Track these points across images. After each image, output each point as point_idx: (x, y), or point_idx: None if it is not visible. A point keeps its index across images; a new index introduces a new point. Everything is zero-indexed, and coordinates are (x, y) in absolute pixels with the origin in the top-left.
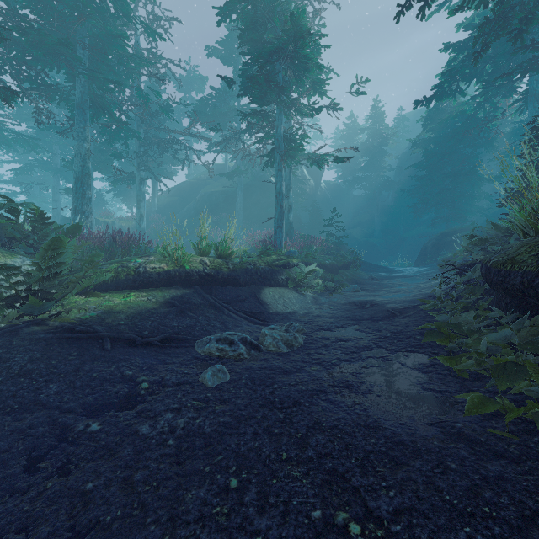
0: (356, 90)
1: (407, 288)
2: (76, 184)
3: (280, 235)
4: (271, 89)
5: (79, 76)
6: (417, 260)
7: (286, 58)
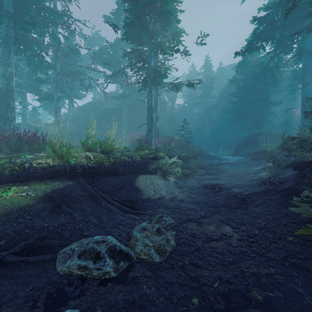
0: (200, 41)
1: (237, 173)
2: (2, 97)
3: (151, 135)
4: (144, 32)
5: (4, 18)
6: (233, 152)
7: (155, 12)
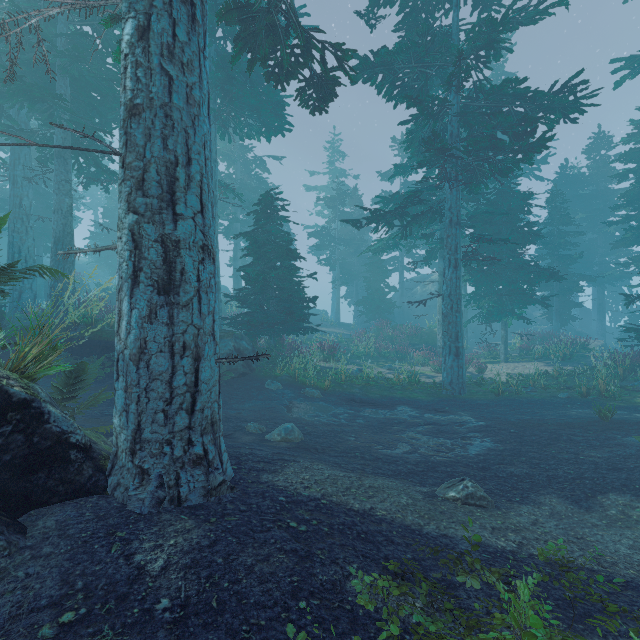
0: None
1: None
2: None
3: None
4: None
5: None
6: None
7: None
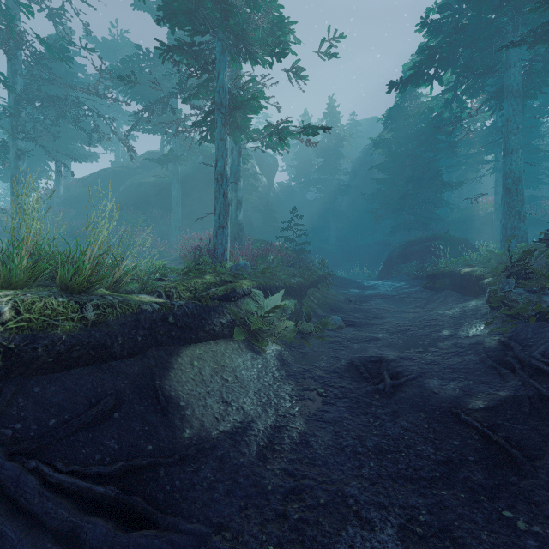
0: (327, 50)
1: (410, 322)
2: None
3: (223, 239)
4: None
5: None
6: (382, 271)
7: None
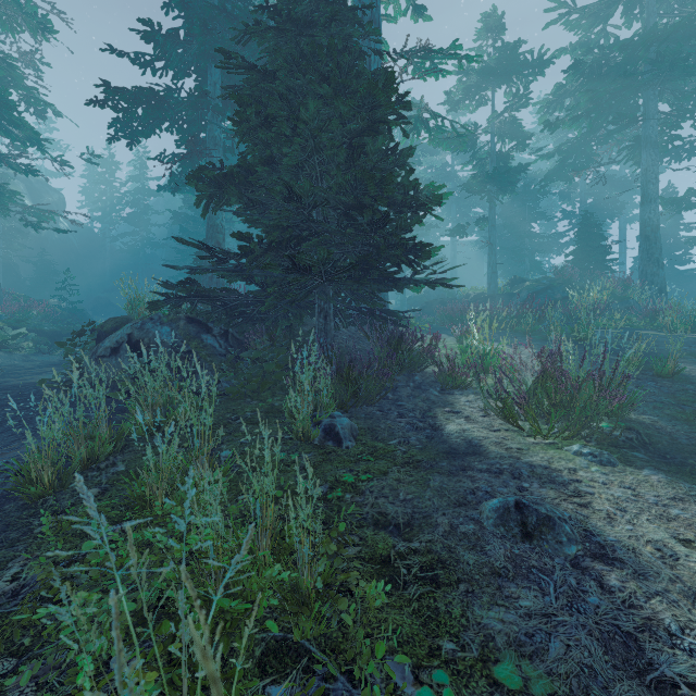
0: (89, 159)
1: None
2: None
3: None
4: None
5: None
6: None
7: None
